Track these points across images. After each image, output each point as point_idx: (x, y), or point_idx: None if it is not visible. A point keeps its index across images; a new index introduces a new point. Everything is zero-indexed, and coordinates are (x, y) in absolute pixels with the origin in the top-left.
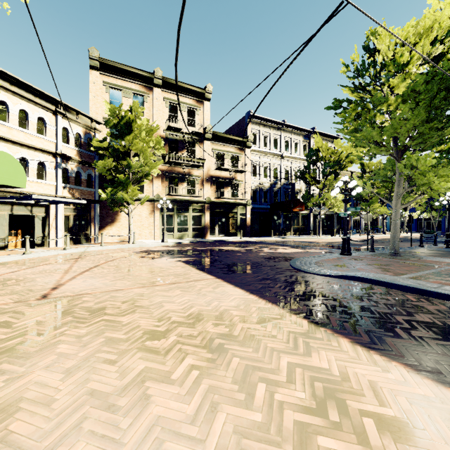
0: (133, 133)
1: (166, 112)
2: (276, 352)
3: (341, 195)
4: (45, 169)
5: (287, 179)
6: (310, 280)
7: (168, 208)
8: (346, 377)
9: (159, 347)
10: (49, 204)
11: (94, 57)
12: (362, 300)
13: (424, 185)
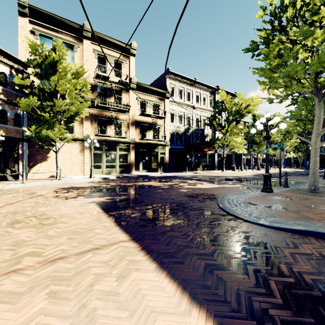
0: (58, 74)
1: (96, 62)
2: None
3: (240, 138)
4: None
5: (198, 126)
6: (267, 242)
7: (97, 147)
8: None
9: None
10: None
11: (22, 2)
12: None
13: None
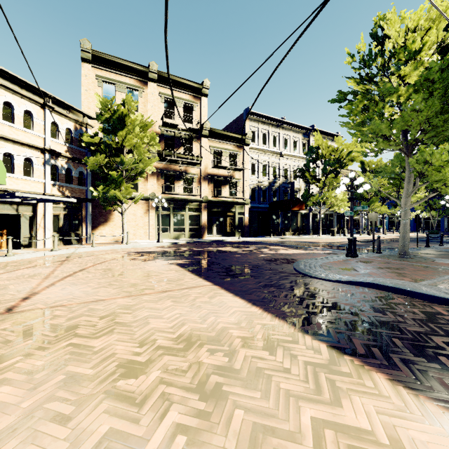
0: (127, 128)
1: (162, 107)
2: (293, 399)
3: (341, 194)
4: (32, 166)
5: (287, 178)
6: (319, 287)
7: (164, 207)
8: (400, 448)
9: (134, 390)
10: (37, 203)
11: (86, 49)
12: (385, 314)
13: (439, 181)
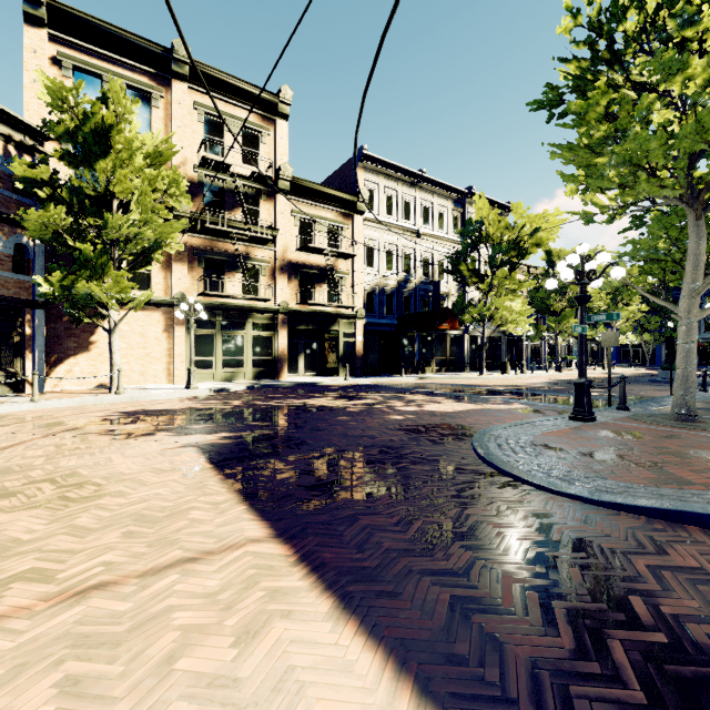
0: (114, 155)
1: (200, 131)
2: None
3: (519, 302)
4: None
5: (427, 274)
6: (593, 539)
7: (203, 321)
8: None
9: None
10: None
11: None
12: None
13: None
